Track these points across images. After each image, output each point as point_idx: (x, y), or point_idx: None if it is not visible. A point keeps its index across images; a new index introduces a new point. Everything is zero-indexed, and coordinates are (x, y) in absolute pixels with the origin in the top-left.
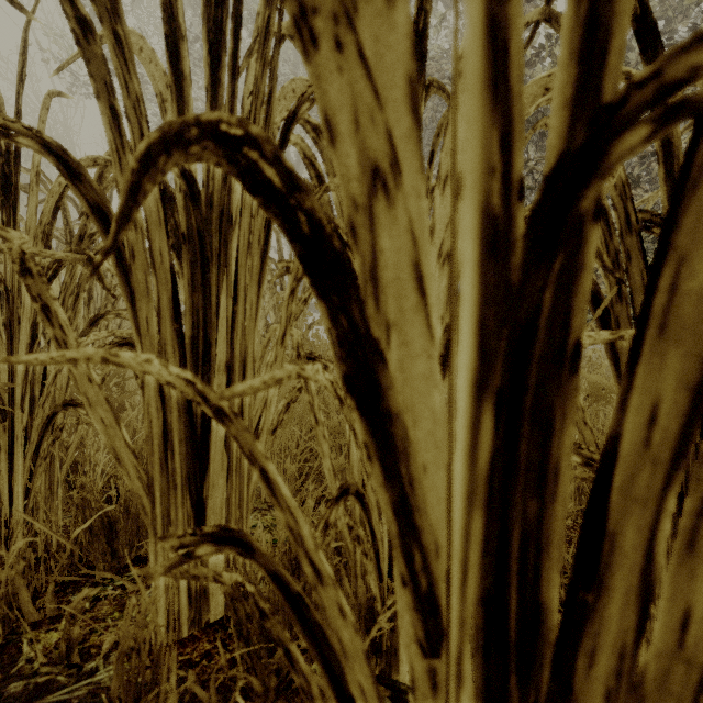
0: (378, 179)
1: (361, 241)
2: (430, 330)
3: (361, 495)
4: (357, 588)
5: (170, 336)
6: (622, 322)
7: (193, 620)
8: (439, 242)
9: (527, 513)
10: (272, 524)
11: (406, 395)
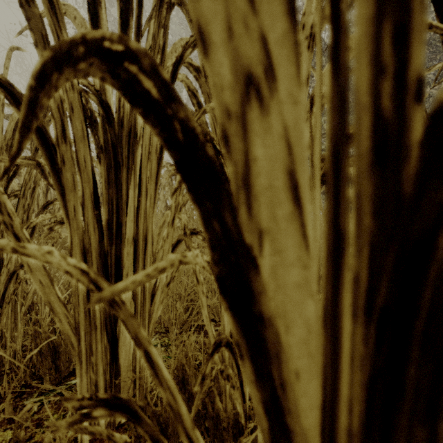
0: (252, 86)
1: (235, 149)
2: (305, 239)
3: (230, 343)
4: (226, 403)
5: (92, 220)
6: None
7: (109, 422)
8: None
9: (414, 440)
10: (168, 344)
11: (279, 302)
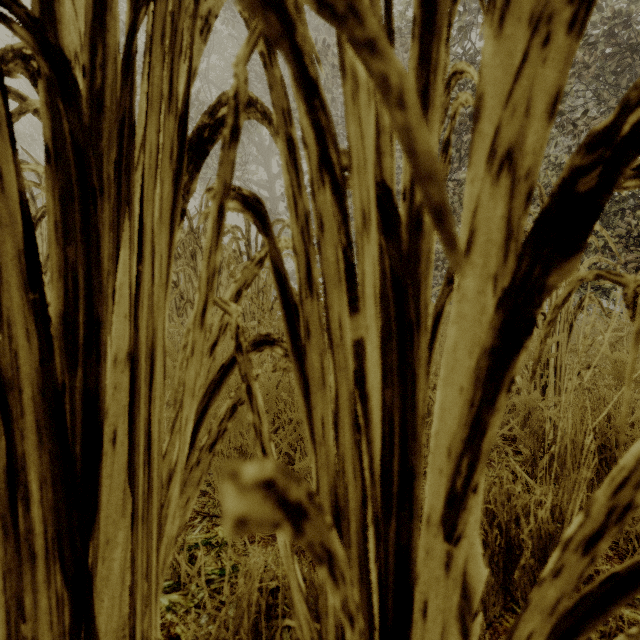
0: None
1: None
2: None
3: None
4: None
5: (22, 313)
6: None
7: None
8: (492, 132)
9: None
10: (223, 541)
11: None
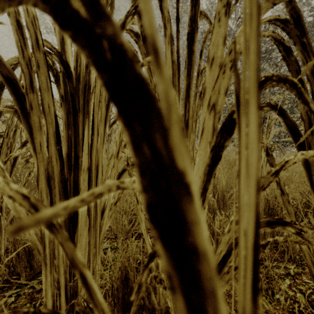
0: None
1: None
2: None
3: None
4: (160, 297)
5: (55, 153)
6: (313, 145)
7: (69, 310)
8: (208, 98)
9: None
10: (116, 247)
11: None
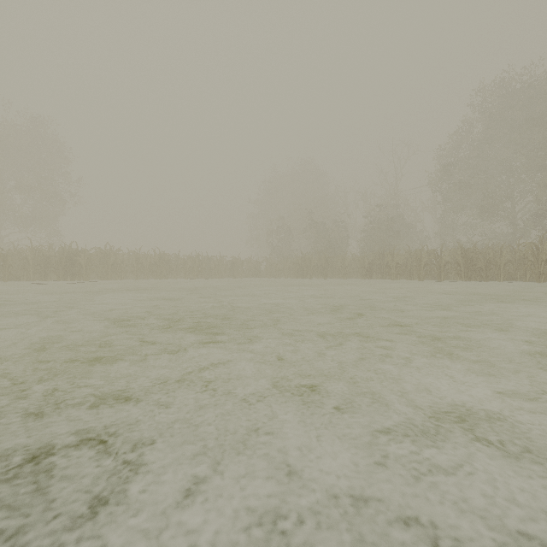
0: None
1: None
2: None
3: None
4: None
5: None
6: None
7: None
8: None
9: None
10: None
11: None
